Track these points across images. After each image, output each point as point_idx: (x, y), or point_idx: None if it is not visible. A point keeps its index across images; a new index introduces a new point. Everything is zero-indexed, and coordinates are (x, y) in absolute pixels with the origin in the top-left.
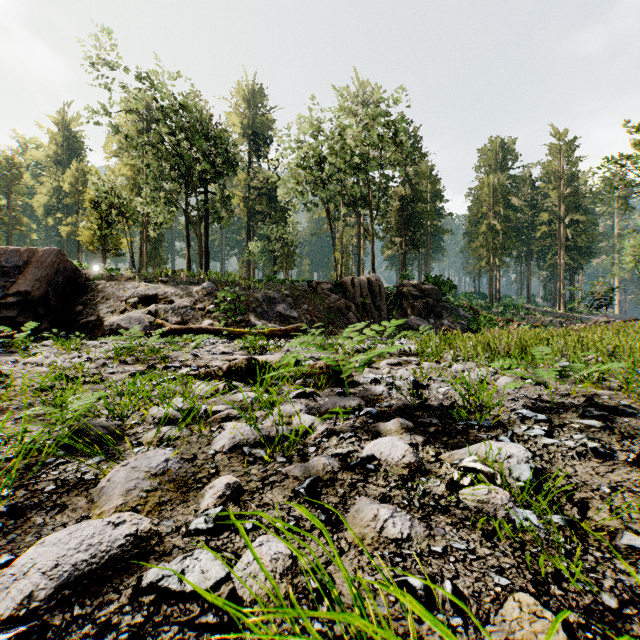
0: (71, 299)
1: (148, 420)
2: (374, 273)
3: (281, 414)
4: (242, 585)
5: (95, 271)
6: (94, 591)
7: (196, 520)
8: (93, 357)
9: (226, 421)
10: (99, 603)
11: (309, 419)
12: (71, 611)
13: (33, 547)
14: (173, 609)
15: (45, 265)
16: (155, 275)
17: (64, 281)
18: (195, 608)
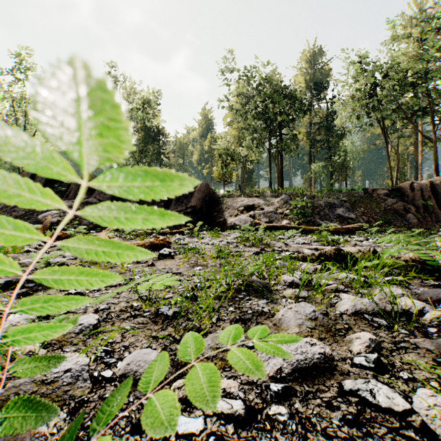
0: (211, 209)
1: (281, 283)
2: (437, 176)
3: (393, 295)
4: (430, 421)
5: (221, 193)
6: (309, 380)
7: (356, 358)
8: (229, 241)
9: (335, 292)
10: (317, 389)
11: (418, 303)
12: (303, 386)
13: (270, 343)
14: (376, 414)
15: (201, 191)
16: (252, 193)
17: (208, 199)
18: (394, 421)
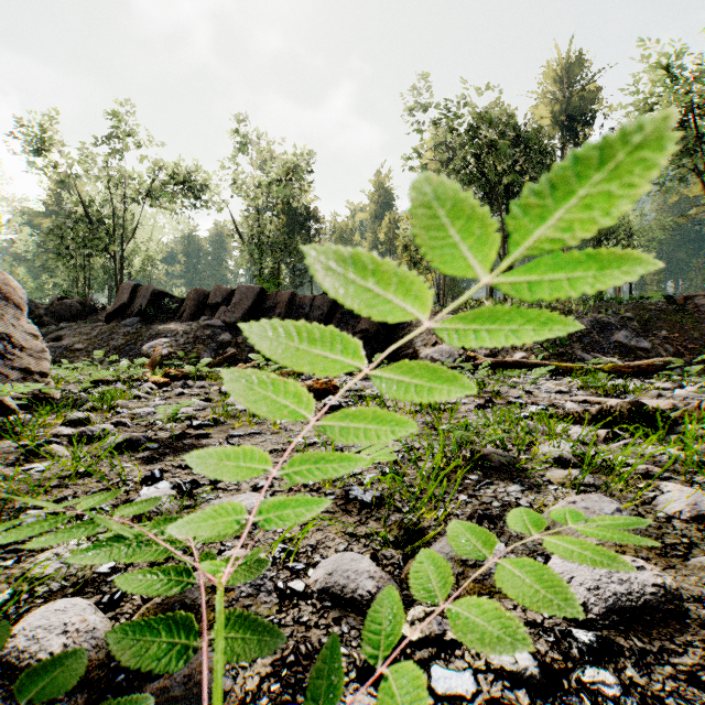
0: (393, 334)
1: (539, 458)
2: None
3: None
4: None
5: None
6: (640, 630)
7: None
8: None
9: (644, 478)
10: (660, 647)
11: None
12: (631, 640)
13: (557, 559)
14: None
15: None
16: (460, 307)
17: None
18: None
